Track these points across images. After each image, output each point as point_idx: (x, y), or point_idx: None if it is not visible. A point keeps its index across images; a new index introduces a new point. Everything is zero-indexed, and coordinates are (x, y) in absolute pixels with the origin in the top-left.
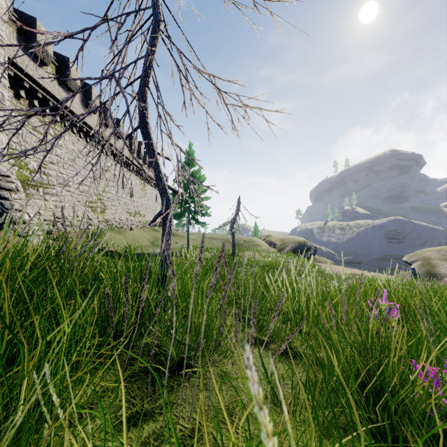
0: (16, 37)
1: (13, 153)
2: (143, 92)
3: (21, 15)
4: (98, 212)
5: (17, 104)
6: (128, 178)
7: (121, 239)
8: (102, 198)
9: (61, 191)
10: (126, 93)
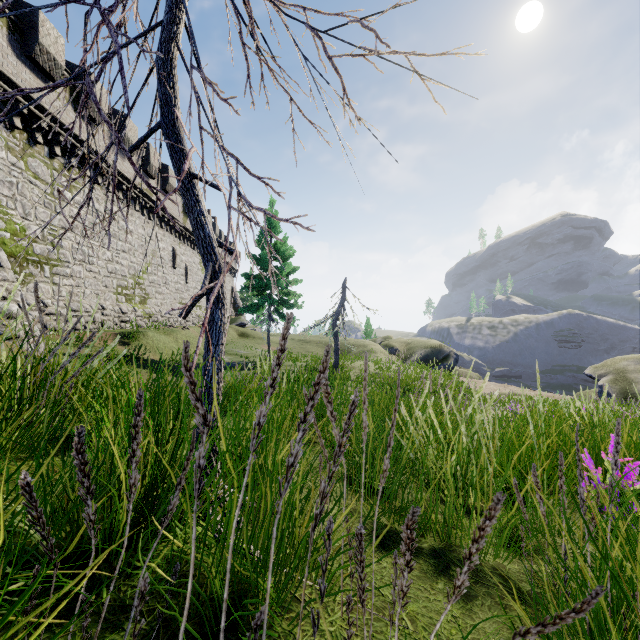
0: (6, 35)
1: (3, 212)
2: (166, 54)
3: (15, 4)
4: (136, 303)
5: (9, 138)
6: (181, 253)
7: (170, 343)
8: (142, 281)
9: (78, 270)
10: (119, 33)
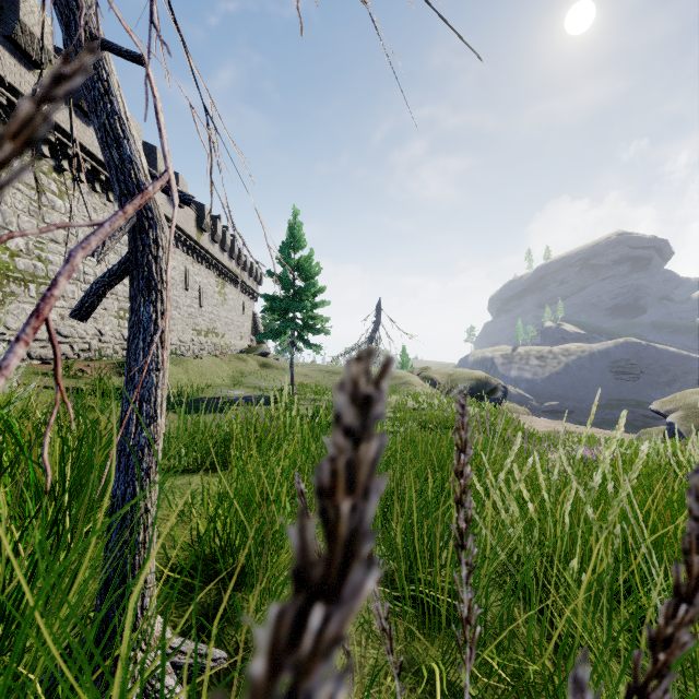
0: None
1: None
2: None
3: None
4: None
5: None
6: (195, 273)
7: (178, 374)
8: None
9: (71, 290)
10: None
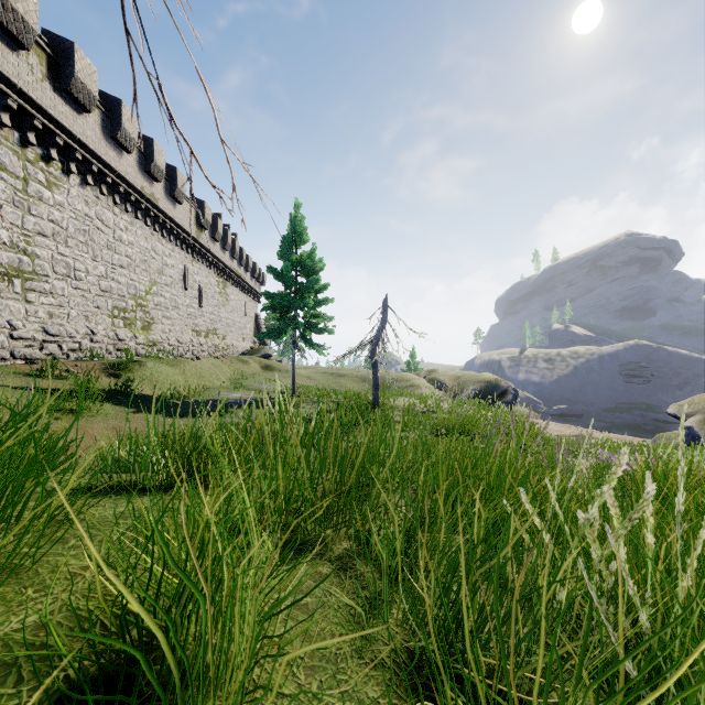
0: None
1: None
2: None
3: None
4: (137, 328)
5: None
6: (194, 272)
7: (175, 376)
8: (145, 303)
9: (61, 286)
10: None
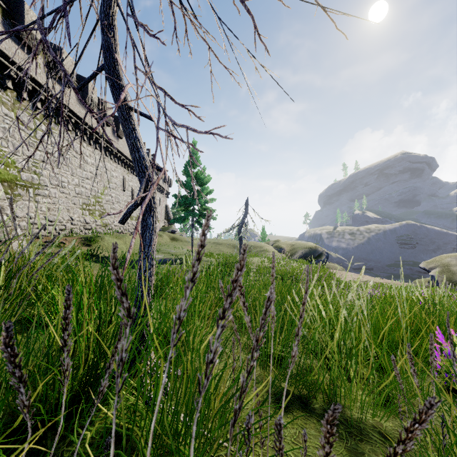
0: (1, 20)
1: None
2: (107, 8)
3: None
4: (96, 216)
5: (3, 95)
6: (129, 180)
7: (120, 245)
8: (100, 200)
9: (54, 192)
10: None
